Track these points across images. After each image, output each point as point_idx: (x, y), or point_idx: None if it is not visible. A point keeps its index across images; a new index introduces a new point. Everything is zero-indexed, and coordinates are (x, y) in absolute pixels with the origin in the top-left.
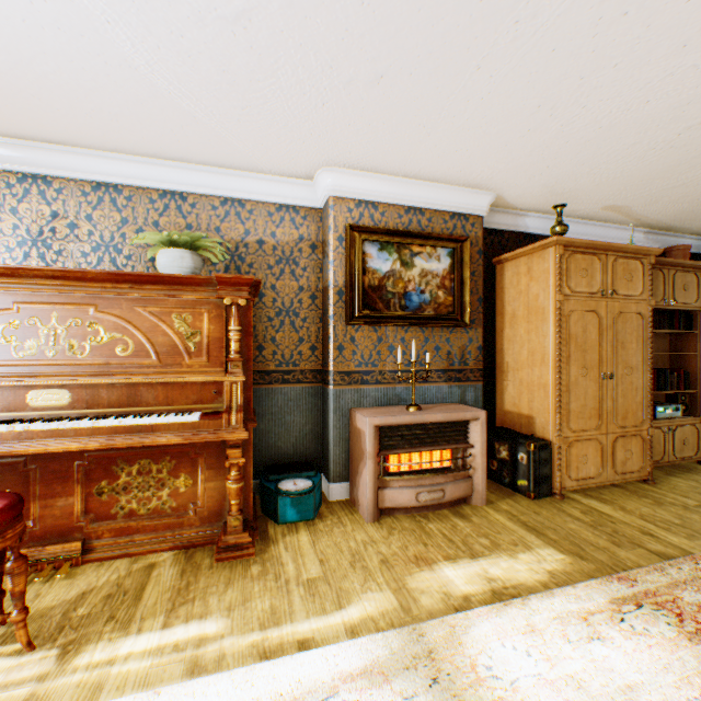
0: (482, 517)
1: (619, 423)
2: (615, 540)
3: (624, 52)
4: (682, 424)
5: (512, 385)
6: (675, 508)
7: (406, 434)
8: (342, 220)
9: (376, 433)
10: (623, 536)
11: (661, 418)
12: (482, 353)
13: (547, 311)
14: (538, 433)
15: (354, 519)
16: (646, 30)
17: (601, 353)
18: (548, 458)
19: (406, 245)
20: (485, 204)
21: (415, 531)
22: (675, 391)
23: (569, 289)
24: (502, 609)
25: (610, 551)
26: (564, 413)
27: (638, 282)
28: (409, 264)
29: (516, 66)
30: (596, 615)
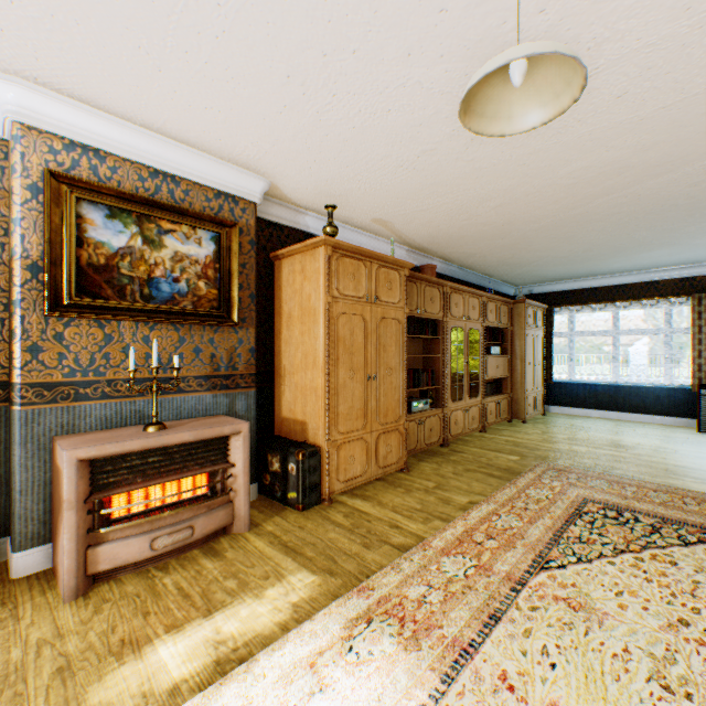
0: (240, 549)
1: (382, 420)
2: (367, 542)
3: (360, 37)
4: (431, 415)
5: (289, 389)
6: (420, 493)
7: (140, 463)
8: (39, 162)
9: (83, 470)
10: (375, 534)
11: (416, 412)
12: (256, 356)
13: (318, 312)
14: (311, 439)
15: (43, 603)
16: (375, 16)
17: (368, 355)
18: (318, 464)
19: (153, 218)
20: (259, 190)
21: (140, 596)
22: (426, 388)
23: (338, 292)
24: (217, 692)
25: (361, 556)
26: (334, 416)
27: (397, 291)
28: (157, 243)
29: (248, 2)
30: (328, 651)
